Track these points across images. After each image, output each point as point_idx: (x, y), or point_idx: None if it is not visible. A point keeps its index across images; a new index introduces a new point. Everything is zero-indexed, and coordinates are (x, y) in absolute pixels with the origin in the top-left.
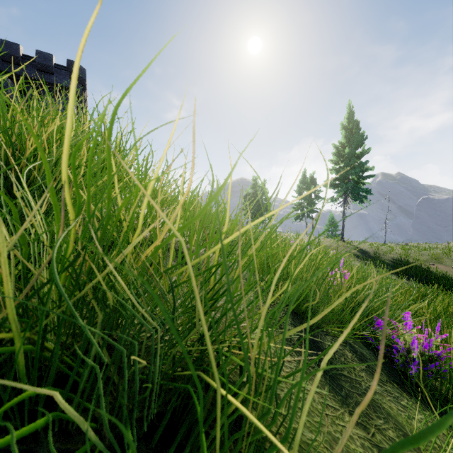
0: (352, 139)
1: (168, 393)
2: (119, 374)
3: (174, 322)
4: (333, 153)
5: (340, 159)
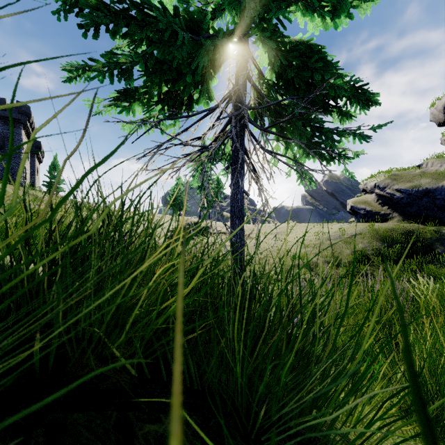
0: None
1: None
2: None
3: None
4: None
5: None
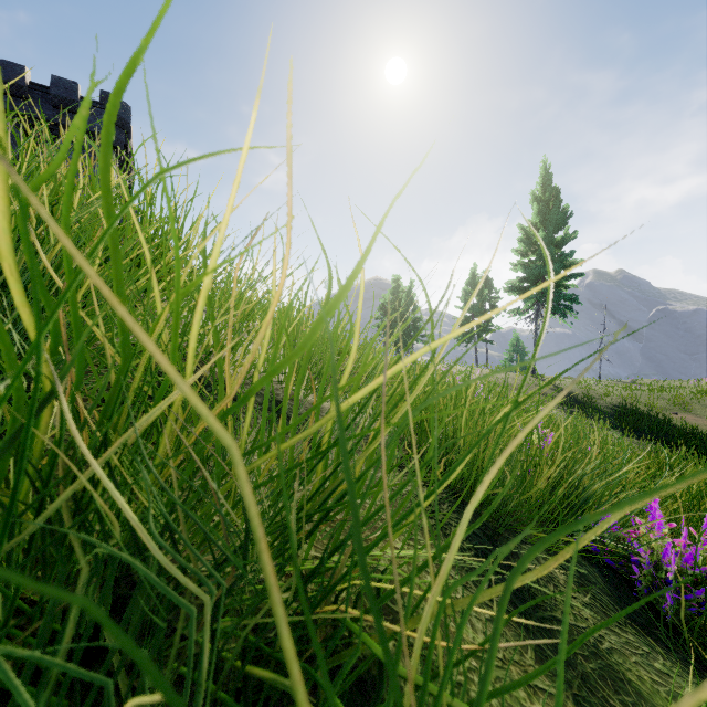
0: (548, 216)
1: (235, 700)
2: (130, 676)
3: (252, 547)
4: (519, 238)
5: (531, 248)
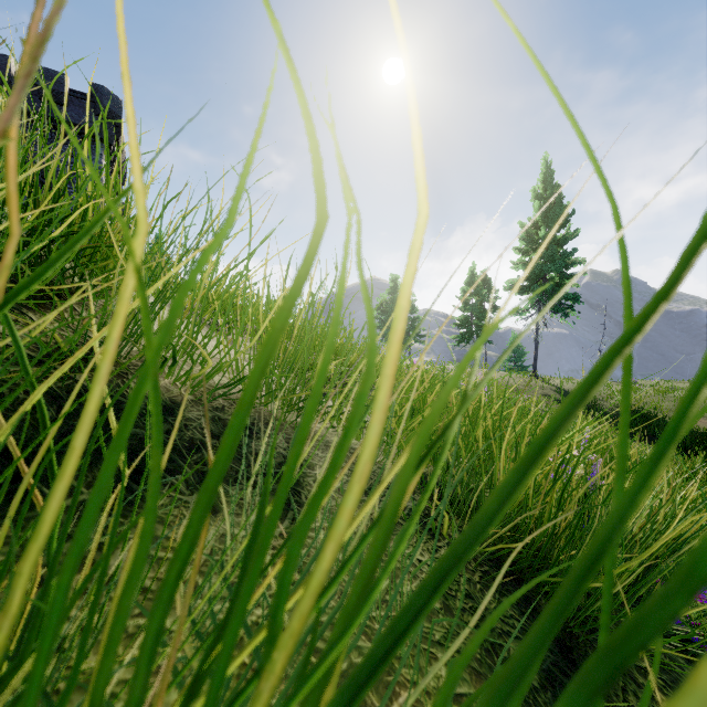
0: (550, 214)
1: None
2: None
3: None
4: (520, 236)
5: (532, 247)
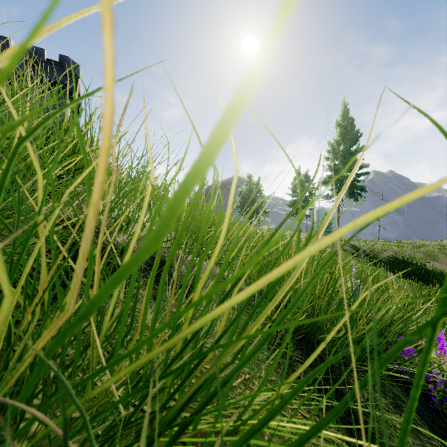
0: (346, 136)
1: None
2: None
3: (108, 445)
4: (328, 150)
5: (335, 156)
